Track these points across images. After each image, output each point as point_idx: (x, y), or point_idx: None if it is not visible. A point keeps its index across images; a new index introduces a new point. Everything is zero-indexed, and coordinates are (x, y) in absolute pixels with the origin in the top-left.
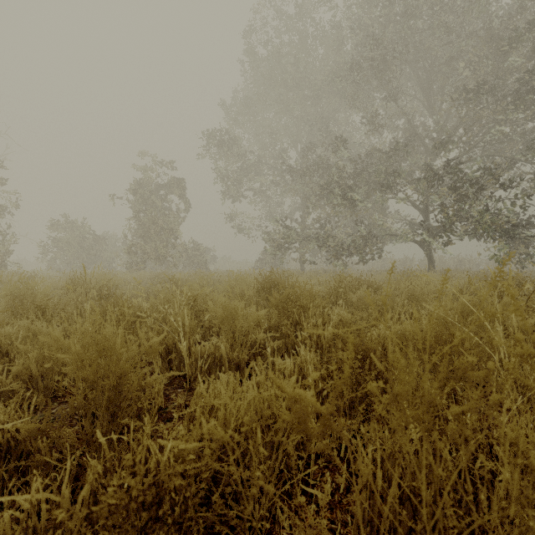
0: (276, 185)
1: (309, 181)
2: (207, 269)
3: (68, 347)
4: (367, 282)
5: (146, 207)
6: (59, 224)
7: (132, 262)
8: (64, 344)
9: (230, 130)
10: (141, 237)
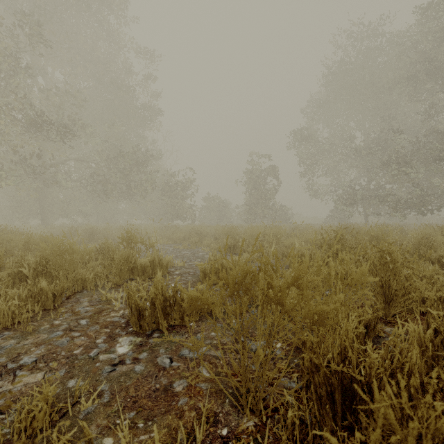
0: (343, 161)
1: (372, 159)
2: (290, 223)
3: (307, 237)
4: (402, 229)
5: (256, 186)
6: (208, 198)
7: (247, 219)
8: (306, 236)
9: (308, 128)
10: (253, 204)
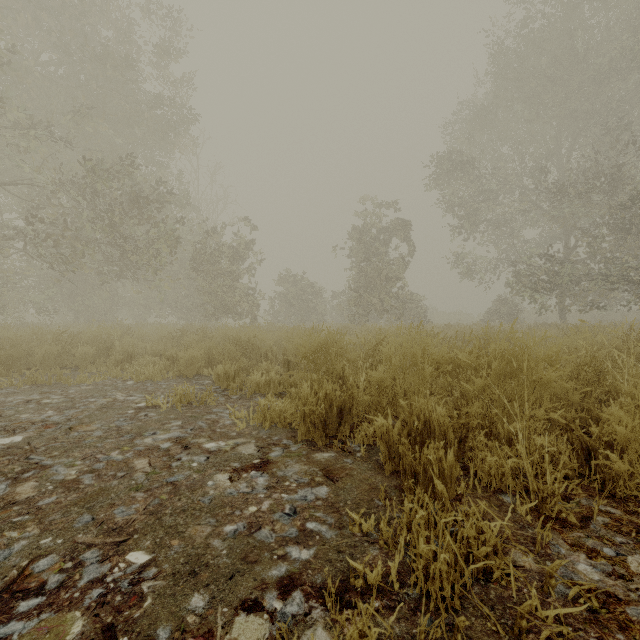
0: (525, 212)
1: (589, 201)
2: (427, 322)
3: None
4: None
5: (370, 256)
6: (284, 279)
7: (354, 315)
8: None
9: (461, 154)
10: (364, 288)
